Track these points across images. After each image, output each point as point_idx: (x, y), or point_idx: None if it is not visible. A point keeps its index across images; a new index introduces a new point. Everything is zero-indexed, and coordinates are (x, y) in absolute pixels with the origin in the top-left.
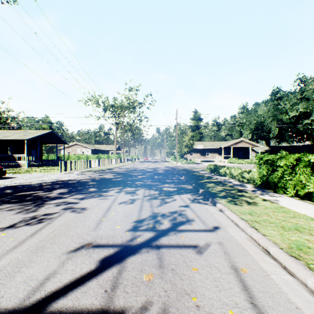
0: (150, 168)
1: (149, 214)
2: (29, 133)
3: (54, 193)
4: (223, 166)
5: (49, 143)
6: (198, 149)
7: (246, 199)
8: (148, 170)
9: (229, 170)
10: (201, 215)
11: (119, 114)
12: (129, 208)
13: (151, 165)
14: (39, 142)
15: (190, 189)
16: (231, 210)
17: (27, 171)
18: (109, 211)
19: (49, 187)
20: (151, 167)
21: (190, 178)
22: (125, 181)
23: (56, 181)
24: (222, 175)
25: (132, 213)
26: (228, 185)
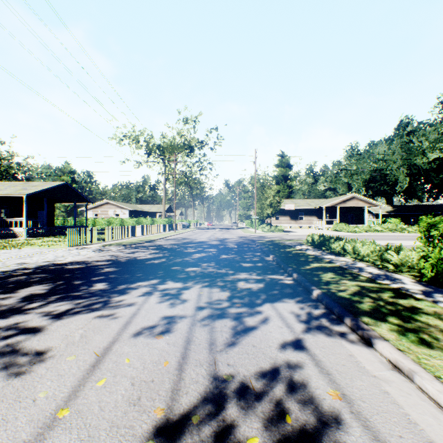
0: (215, 239)
1: (203, 386)
2: (31, 185)
3: (17, 295)
4: (338, 238)
5: (64, 202)
6: (287, 211)
7: (436, 325)
8: (211, 243)
9: (352, 246)
10: (351, 390)
11: (169, 158)
12: (154, 355)
13: (217, 233)
14: (45, 198)
15: (290, 286)
16: (438, 376)
17: (16, 246)
18: (97, 369)
19: (21, 279)
20: (217, 238)
21: (283, 259)
22: (168, 265)
23: (47, 265)
24: (336, 253)
25: (156, 380)
26: (362, 276)
